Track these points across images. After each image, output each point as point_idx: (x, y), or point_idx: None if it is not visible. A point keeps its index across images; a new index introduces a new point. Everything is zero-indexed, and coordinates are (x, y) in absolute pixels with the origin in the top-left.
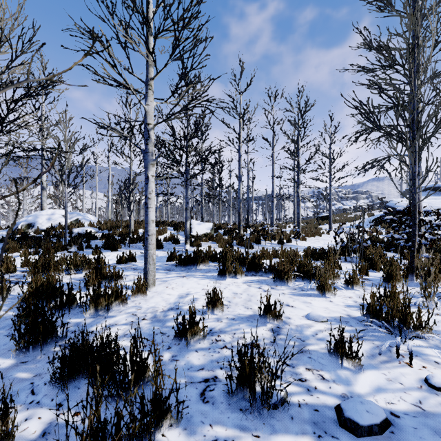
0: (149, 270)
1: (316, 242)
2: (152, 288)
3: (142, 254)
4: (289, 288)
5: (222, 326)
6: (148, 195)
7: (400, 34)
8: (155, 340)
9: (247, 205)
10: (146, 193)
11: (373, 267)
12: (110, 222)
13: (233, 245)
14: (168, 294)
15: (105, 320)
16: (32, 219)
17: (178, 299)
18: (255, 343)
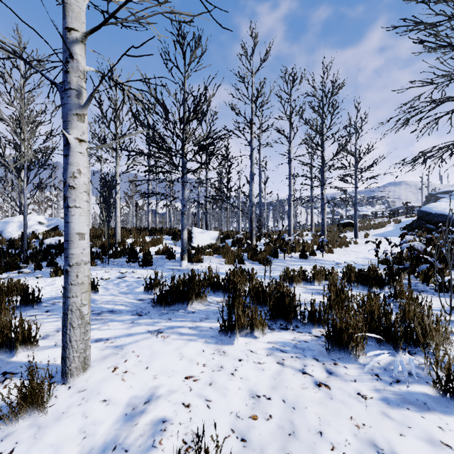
0: (72, 340)
1: (346, 255)
2: (79, 377)
3: (121, 275)
4: (363, 372)
5: None
6: (69, 180)
7: None
8: None
9: (259, 210)
10: (65, 177)
11: None
12: (93, 231)
13: (244, 261)
14: (104, 401)
15: None
16: None
17: (118, 426)
18: None
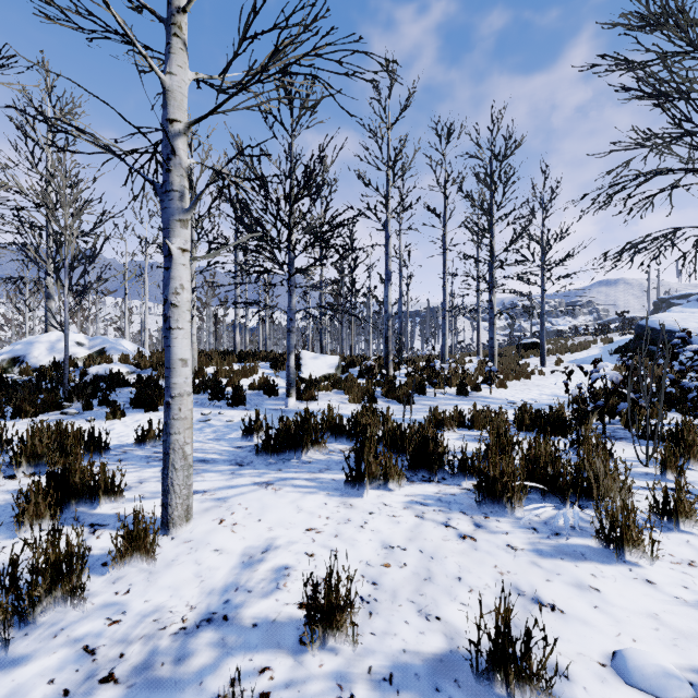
0: (174, 484)
1: (525, 391)
2: (182, 528)
3: (204, 418)
4: (518, 525)
5: None
6: (171, 297)
7: None
8: None
9: (399, 325)
10: (166, 294)
11: (681, 455)
12: (157, 355)
13: (376, 398)
14: (216, 550)
15: None
16: (20, 349)
17: (237, 571)
18: None
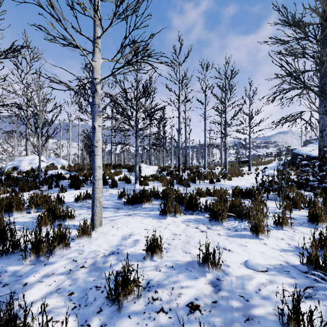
0: (96, 212)
1: (240, 182)
2: (99, 228)
3: None
4: (223, 228)
5: (160, 278)
6: (95, 143)
7: (313, 8)
8: (87, 298)
9: (185, 152)
10: (93, 142)
11: (294, 205)
12: (77, 166)
13: (173, 184)
14: (112, 235)
15: (44, 267)
16: (16, 163)
17: (120, 241)
18: (194, 304)
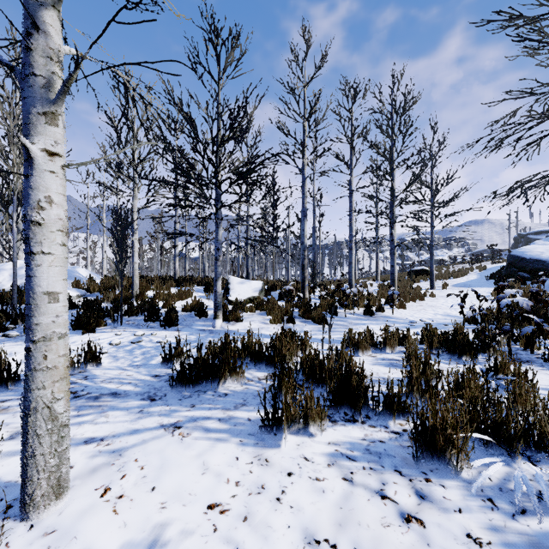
0: (37, 453)
1: (422, 311)
2: (47, 508)
3: (135, 339)
4: (469, 494)
5: None
6: (32, 213)
7: None
8: None
9: (313, 255)
10: (26, 208)
11: None
12: (105, 281)
13: (294, 319)
14: None
15: None
16: None
17: None
18: None
